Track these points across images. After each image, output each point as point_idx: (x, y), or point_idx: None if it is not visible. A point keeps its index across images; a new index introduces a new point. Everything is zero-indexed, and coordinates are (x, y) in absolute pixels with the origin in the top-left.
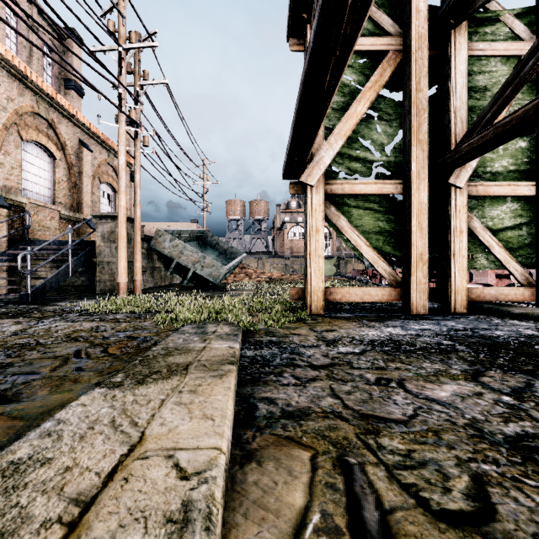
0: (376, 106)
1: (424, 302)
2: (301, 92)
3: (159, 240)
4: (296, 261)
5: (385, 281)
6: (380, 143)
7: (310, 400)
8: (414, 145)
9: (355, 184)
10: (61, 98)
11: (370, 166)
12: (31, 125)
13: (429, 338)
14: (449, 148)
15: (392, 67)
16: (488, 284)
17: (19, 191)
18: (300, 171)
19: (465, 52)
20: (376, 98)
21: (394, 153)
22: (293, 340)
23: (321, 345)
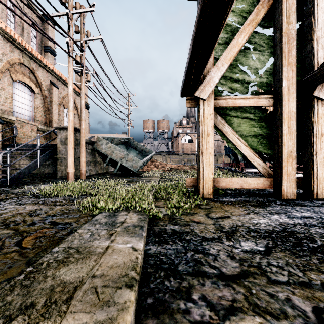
0: (251, 40)
1: (293, 190)
2: None
3: (99, 143)
4: (186, 157)
5: (245, 170)
6: (255, 68)
7: None
8: (285, 66)
9: (236, 99)
10: (38, 54)
11: (247, 85)
12: (19, 71)
13: (321, 230)
14: (312, 69)
15: (266, 8)
16: None
17: (11, 113)
18: (194, 88)
19: None
20: (252, 34)
21: (266, 75)
22: (194, 230)
23: (222, 238)
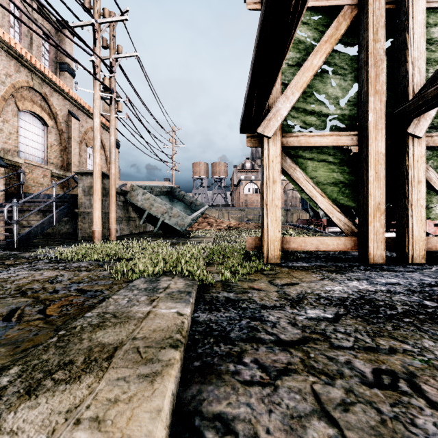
0: (330, 61)
1: (382, 252)
2: (262, 16)
3: (133, 194)
4: (250, 212)
5: (328, 229)
6: (334, 97)
7: (287, 425)
8: (372, 95)
9: (311, 137)
10: (53, 75)
11: (325, 119)
12: (27, 97)
13: (405, 297)
14: (406, 98)
15: (348, 21)
16: (427, 232)
17: (16, 153)
18: (257, 123)
19: (423, 2)
20: (331, 54)
21: (349, 106)
22: (252, 298)
23: (285, 306)
